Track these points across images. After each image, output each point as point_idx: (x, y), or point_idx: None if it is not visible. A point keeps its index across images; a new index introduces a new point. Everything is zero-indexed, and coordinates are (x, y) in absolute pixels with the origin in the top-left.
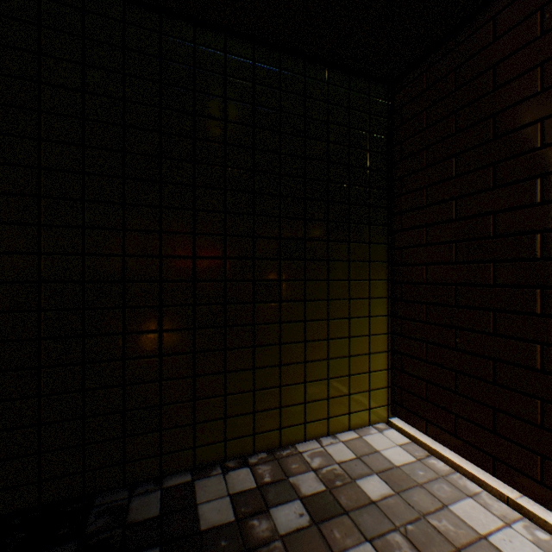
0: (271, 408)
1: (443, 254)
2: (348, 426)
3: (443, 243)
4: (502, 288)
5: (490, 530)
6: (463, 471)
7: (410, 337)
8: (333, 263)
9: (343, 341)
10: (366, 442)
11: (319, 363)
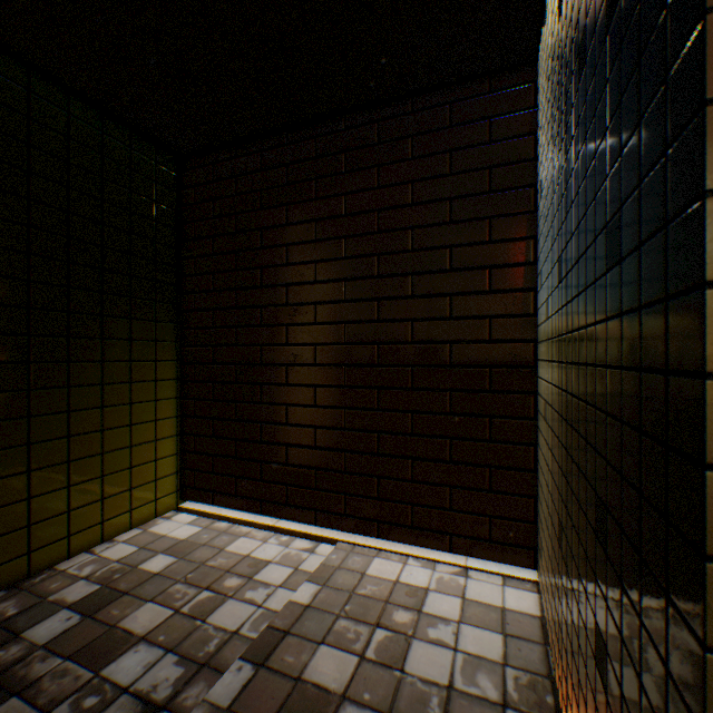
0: (15, 530)
1: (229, 337)
2: (131, 525)
3: (229, 327)
4: (267, 366)
5: (253, 549)
6: (243, 522)
7: (200, 417)
8: (111, 342)
9: (125, 431)
10: (153, 533)
11: (92, 460)
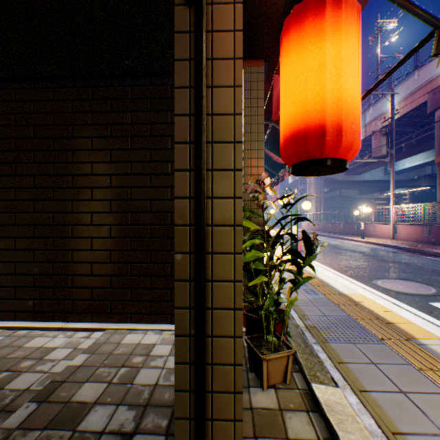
0: None
1: (28, 207)
2: None
3: (28, 200)
4: (58, 226)
5: (46, 343)
6: (39, 328)
7: (5, 261)
8: None
9: None
10: None
11: None
